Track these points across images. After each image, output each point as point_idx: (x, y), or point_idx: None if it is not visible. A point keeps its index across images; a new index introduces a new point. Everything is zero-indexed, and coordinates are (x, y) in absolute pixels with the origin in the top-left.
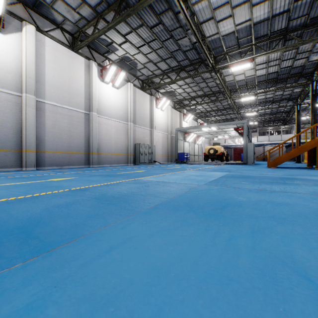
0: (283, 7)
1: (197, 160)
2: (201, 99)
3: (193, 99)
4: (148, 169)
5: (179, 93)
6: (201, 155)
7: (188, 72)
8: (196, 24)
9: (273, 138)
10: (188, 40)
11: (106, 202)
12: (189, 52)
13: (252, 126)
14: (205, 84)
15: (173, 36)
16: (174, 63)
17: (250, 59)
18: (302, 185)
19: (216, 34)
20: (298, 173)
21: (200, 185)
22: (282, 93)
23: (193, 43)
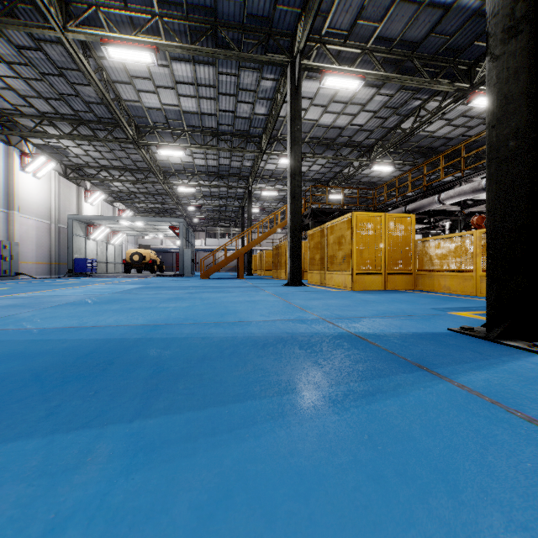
0: (210, 109)
1: (112, 271)
2: (120, 173)
3: (105, 169)
4: (15, 286)
5: (75, 153)
6: (121, 262)
7: (94, 133)
8: (105, 81)
9: (223, 242)
10: (94, 91)
11: (1, 308)
12: (96, 105)
13: (200, 223)
14: (126, 154)
15: (66, 75)
16: (67, 110)
17: (183, 148)
18: (194, 289)
19: (137, 102)
20: (214, 283)
21: (104, 294)
22: (227, 190)
23: (101, 97)
